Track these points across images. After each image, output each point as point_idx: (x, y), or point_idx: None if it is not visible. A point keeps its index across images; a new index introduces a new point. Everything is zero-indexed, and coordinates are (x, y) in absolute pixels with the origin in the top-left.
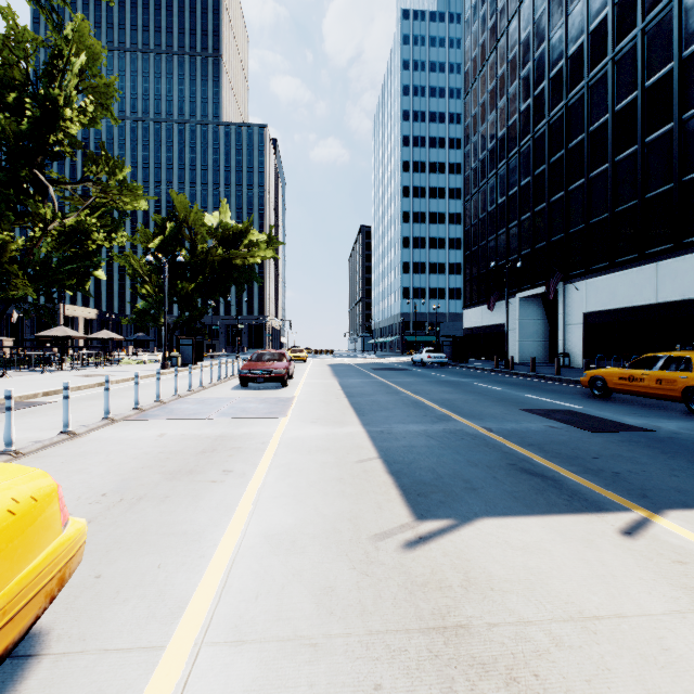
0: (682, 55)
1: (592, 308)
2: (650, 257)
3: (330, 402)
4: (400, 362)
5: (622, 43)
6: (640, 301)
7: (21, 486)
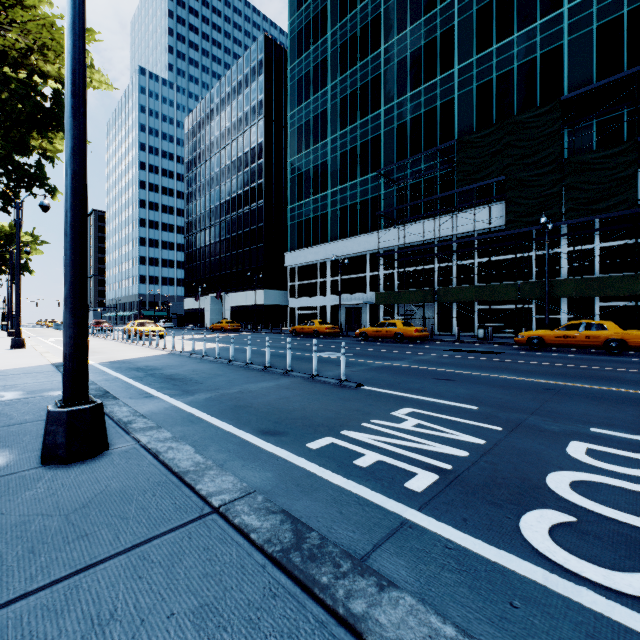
0: (251, 228)
1: (232, 304)
2: (245, 289)
3: None
4: None
5: (239, 212)
6: (243, 304)
7: None
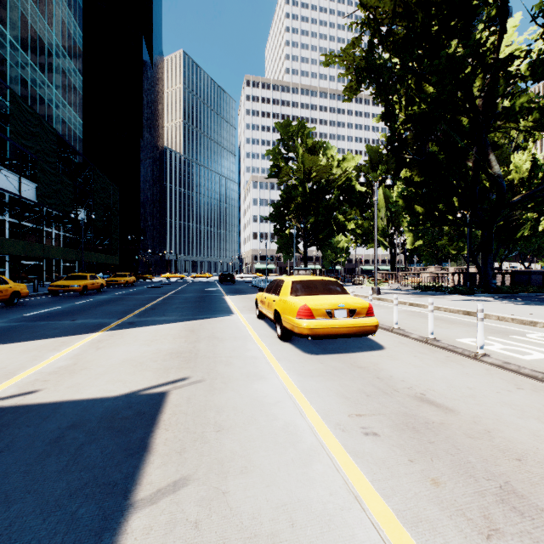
0: None
1: None
2: None
3: None
4: None
5: None
6: None
7: (298, 303)
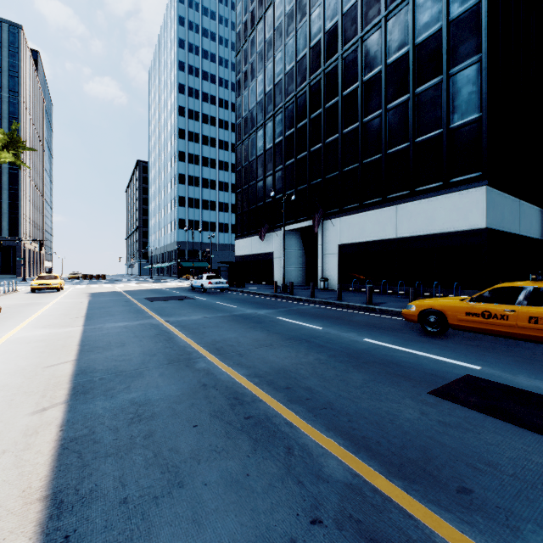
0: (415, 42)
1: (345, 241)
2: (391, 200)
3: None
4: (179, 288)
5: (370, 25)
6: (383, 236)
7: None
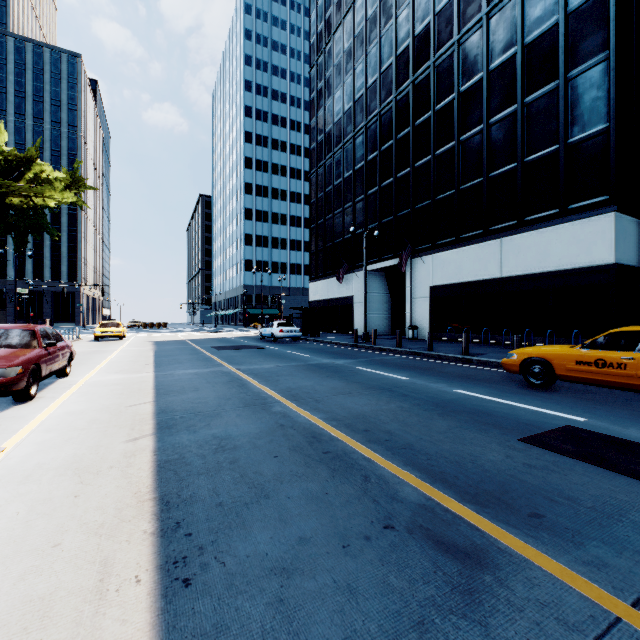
0: (524, 42)
1: (439, 282)
2: (495, 233)
3: (93, 472)
4: (246, 337)
5: (469, 25)
6: (485, 276)
7: None
